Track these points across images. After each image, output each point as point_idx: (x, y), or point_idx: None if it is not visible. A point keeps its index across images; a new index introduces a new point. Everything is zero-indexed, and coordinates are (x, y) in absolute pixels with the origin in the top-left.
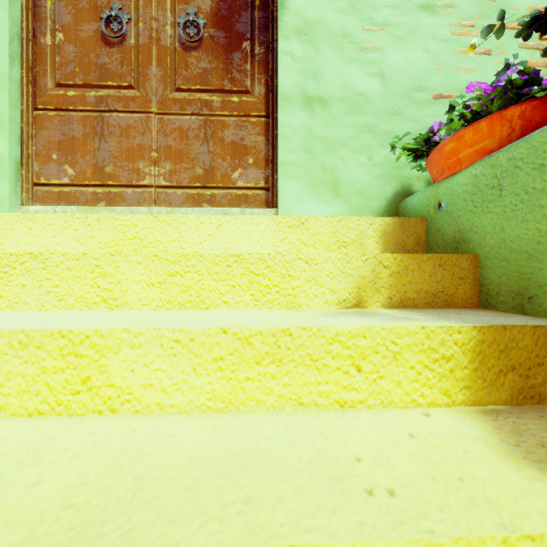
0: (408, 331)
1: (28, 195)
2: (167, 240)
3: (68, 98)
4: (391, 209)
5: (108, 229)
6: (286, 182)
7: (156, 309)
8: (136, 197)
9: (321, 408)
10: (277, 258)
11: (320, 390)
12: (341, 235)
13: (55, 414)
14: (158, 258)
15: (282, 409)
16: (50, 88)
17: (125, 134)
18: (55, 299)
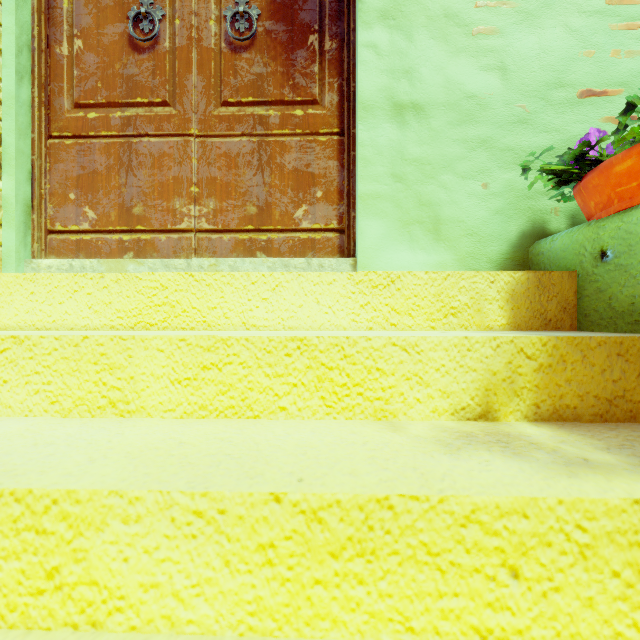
0: (607, 507)
1: (41, 245)
2: (206, 307)
3: (89, 122)
4: (516, 256)
5: (130, 293)
6: (368, 222)
7: (184, 418)
8: (171, 245)
9: (446, 638)
10: (359, 343)
11: (445, 606)
12: (448, 298)
13: (5, 626)
14: (186, 343)
15: (376, 638)
16: (67, 110)
17: (157, 164)
18: (47, 401)
